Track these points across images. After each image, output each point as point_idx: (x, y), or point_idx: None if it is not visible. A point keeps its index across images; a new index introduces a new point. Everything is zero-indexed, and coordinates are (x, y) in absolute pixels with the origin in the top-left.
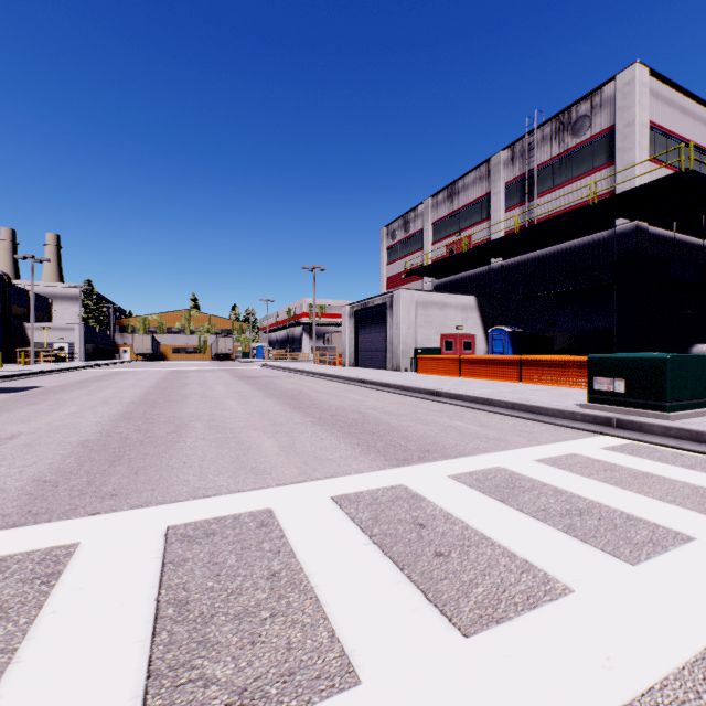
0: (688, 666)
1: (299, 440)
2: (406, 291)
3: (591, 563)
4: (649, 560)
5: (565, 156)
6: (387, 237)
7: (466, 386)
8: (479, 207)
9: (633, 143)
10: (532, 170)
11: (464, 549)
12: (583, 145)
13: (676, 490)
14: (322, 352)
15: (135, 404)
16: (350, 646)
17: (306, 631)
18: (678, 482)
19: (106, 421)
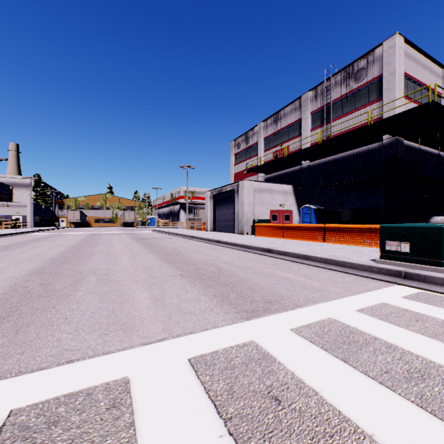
0: None
1: (168, 292)
2: (247, 181)
3: None
4: None
5: (350, 94)
6: (235, 147)
7: (289, 245)
8: (294, 128)
9: (395, 86)
10: (328, 104)
11: (328, 442)
12: (361, 87)
13: None
14: (192, 221)
15: (52, 260)
16: None
17: None
18: None
19: (21, 276)
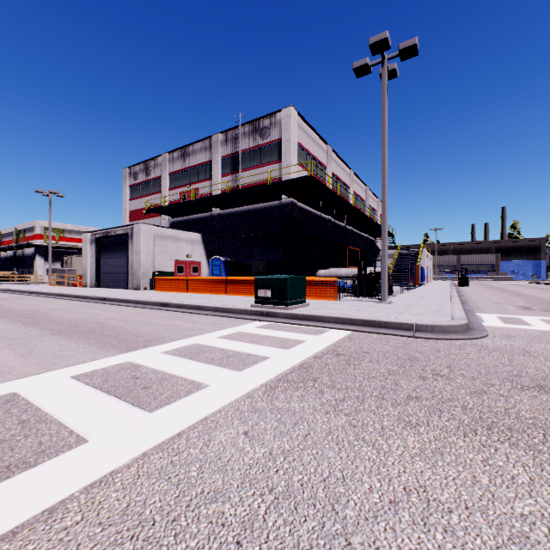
0: (242, 396)
1: (38, 347)
2: (146, 225)
3: (223, 374)
4: (248, 369)
5: (257, 149)
6: (130, 177)
7: (189, 299)
8: (204, 169)
9: (290, 153)
10: (238, 152)
11: (161, 383)
12: (266, 145)
13: (276, 341)
14: (60, 274)
15: None
16: (83, 433)
17: (53, 435)
18: (279, 338)
19: None
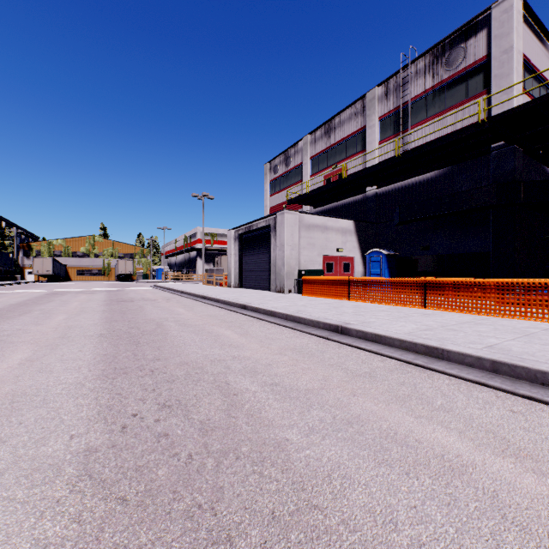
0: None
1: None
2: (290, 212)
3: None
4: None
5: (439, 87)
6: (270, 172)
7: (371, 316)
8: (354, 141)
9: (511, 69)
10: (406, 103)
11: None
12: (457, 75)
13: None
14: (210, 273)
15: None
16: None
17: None
18: None
19: None
